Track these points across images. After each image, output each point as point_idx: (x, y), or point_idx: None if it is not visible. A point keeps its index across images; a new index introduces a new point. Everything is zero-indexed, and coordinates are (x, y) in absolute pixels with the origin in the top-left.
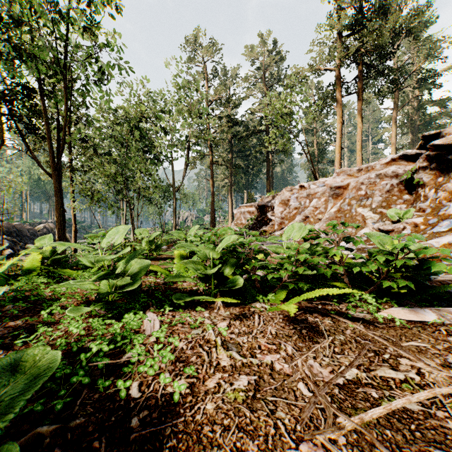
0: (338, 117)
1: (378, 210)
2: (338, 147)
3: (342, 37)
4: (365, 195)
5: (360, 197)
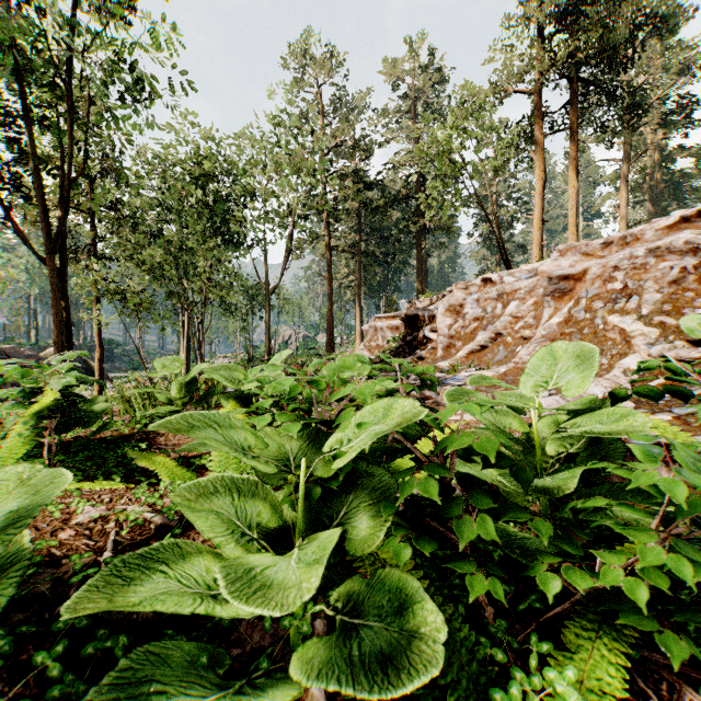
0: (538, 170)
1: (656, 320)
2: (538, 219)
3: (545, 38)
4: (623, 291)
5: (612, 294)
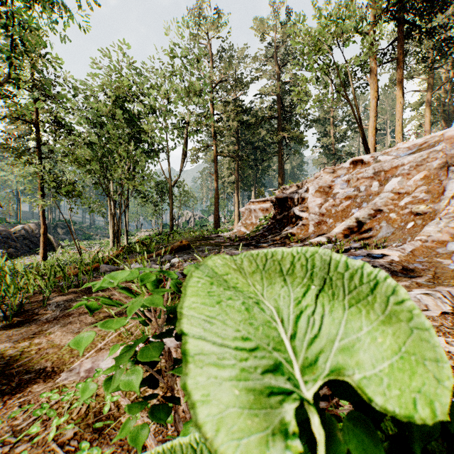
0: (372, 91)
1: None
2: (372, 128)
3: None
4: None
5: None
